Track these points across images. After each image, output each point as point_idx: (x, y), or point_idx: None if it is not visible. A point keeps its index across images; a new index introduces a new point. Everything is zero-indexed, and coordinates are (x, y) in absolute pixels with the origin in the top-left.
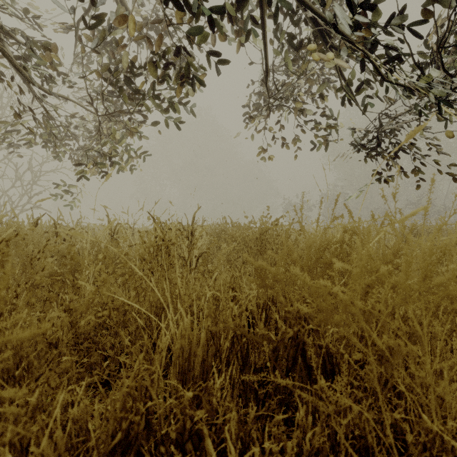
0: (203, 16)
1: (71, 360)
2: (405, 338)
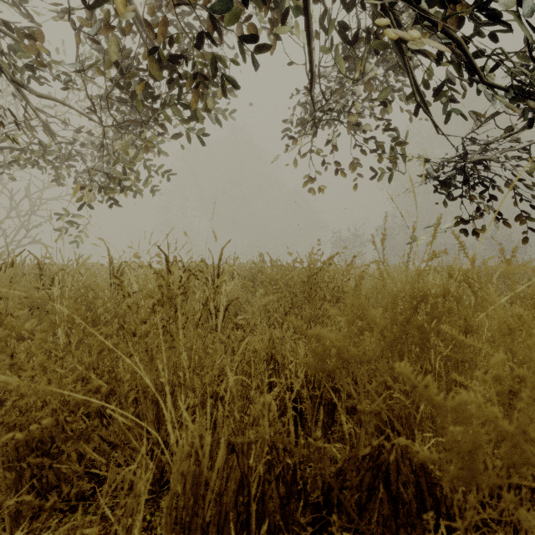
0: None
1: None
2: None
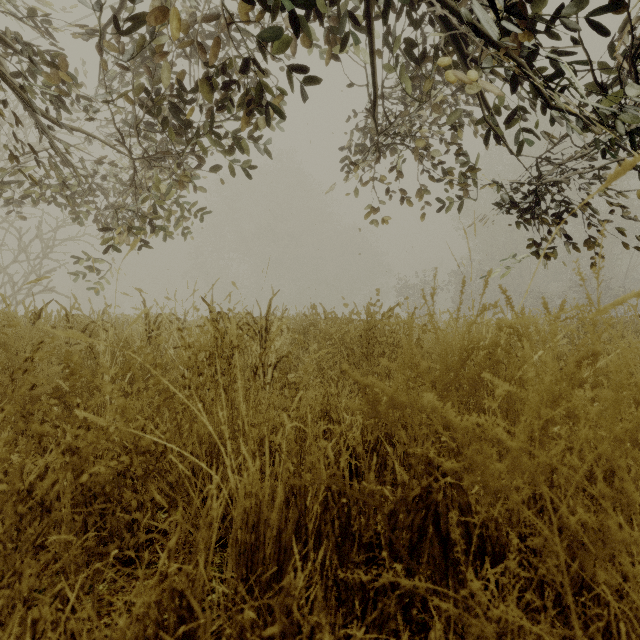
0: (282, 9)
1: (64, 541)
2: (609, 506)
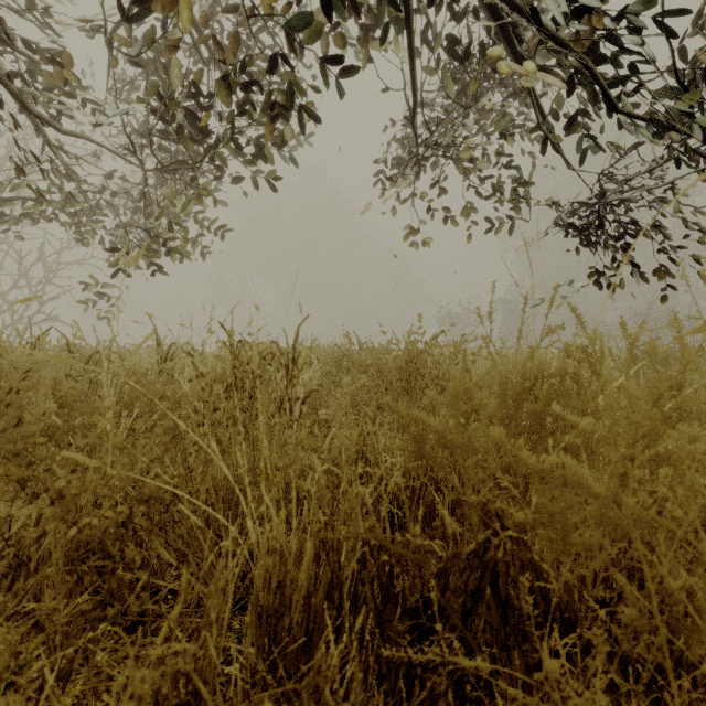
0: None
1: (46, 608)
2: None
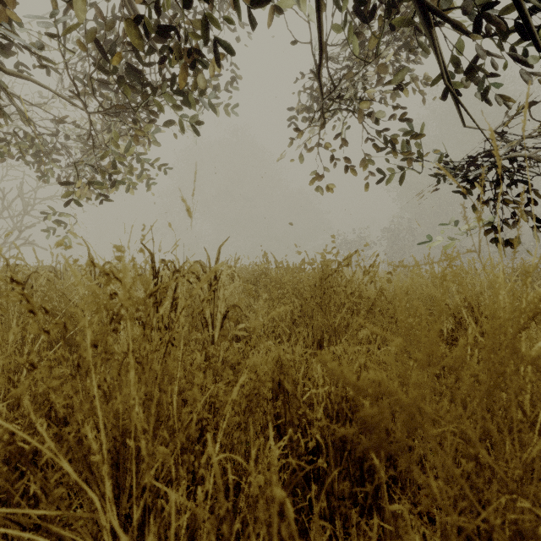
0: None
1: None
2: None
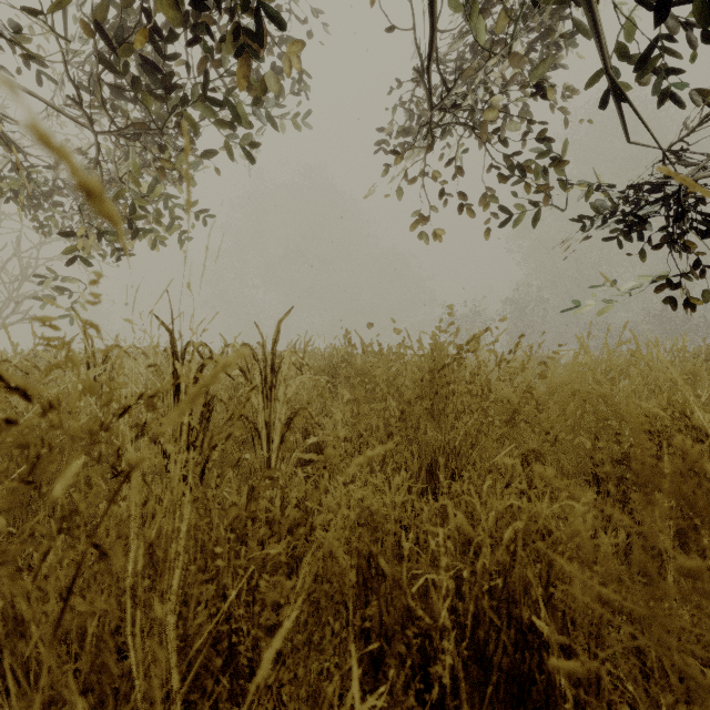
0: None
1: None
2: None
